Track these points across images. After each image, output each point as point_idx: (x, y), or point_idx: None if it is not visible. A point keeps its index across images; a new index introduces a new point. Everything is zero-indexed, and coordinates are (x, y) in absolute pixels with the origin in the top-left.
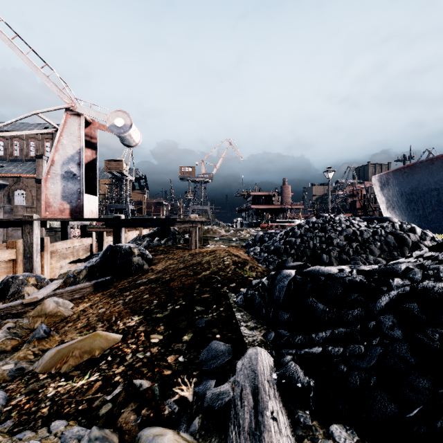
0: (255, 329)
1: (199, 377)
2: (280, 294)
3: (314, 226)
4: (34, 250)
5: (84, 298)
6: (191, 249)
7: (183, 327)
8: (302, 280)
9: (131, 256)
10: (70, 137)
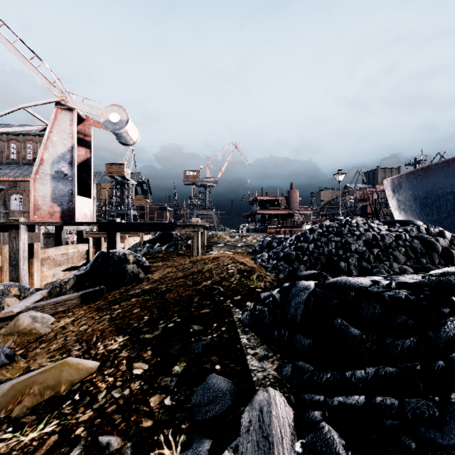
0: (265, 359)
1: (189, 434)
2: (297, 312)
3: (328, 230)
4: (21, 256)
5: (68, 312)
6: (192, 256)
7: (174, 352)
8: (325, 295)
9: (125, 263)
10: (61, 134)
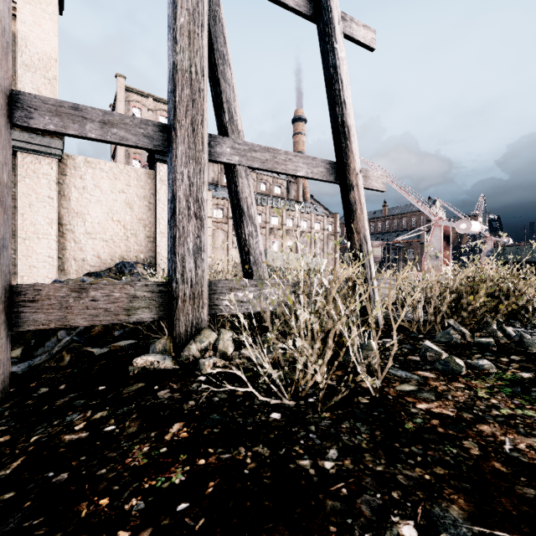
0: None
1: None
2: None
3: None
4: None
5: None
6: None
7: None
8: None
9: None
10: (489, 246)
